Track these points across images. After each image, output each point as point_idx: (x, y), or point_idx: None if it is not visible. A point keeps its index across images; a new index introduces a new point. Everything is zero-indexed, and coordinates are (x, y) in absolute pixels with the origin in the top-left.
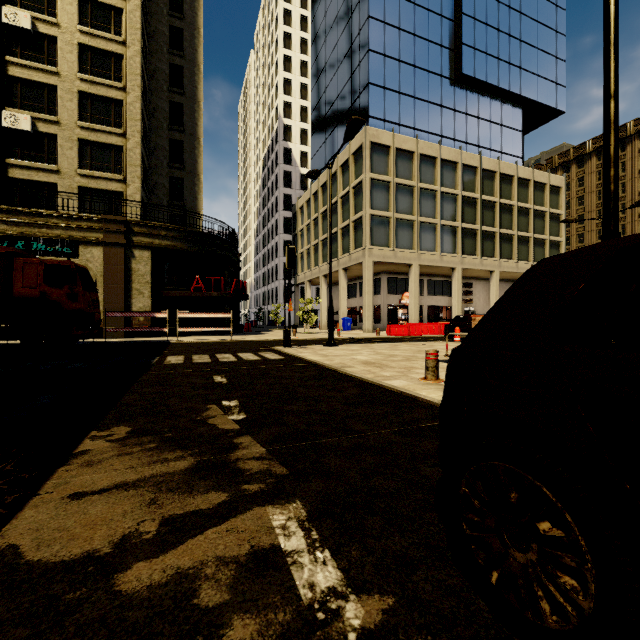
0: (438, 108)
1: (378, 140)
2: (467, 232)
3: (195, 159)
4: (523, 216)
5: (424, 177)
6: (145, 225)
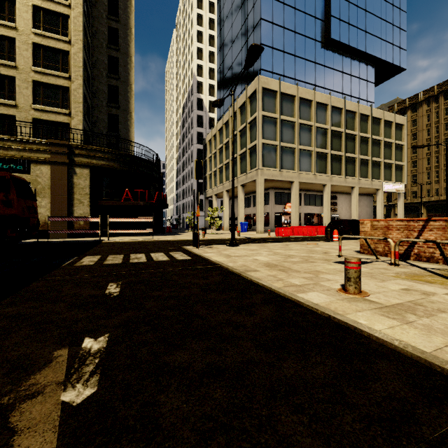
0: (312, 64)
1: (268, 86)
2: (335, 157)
3: (128, 100)
4: (376, 146)
5: (303, 115)
6: (84, 148)
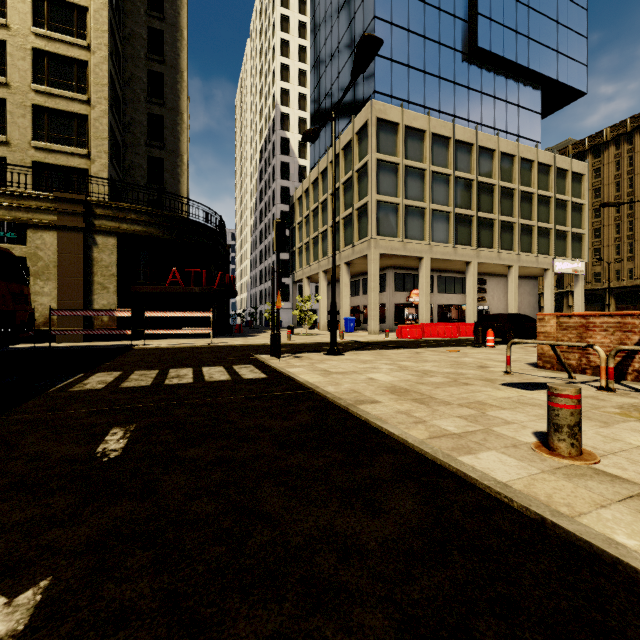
0: (450, 85)
1: (385, 116)
2: (483, 222)
3: (177, 137)
4: (543, 205)
5: (436, 160)
6: (110, 206)
